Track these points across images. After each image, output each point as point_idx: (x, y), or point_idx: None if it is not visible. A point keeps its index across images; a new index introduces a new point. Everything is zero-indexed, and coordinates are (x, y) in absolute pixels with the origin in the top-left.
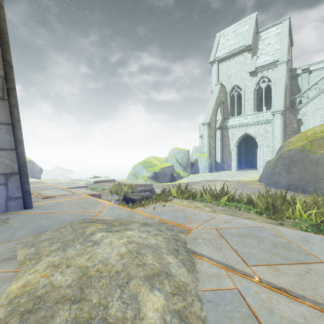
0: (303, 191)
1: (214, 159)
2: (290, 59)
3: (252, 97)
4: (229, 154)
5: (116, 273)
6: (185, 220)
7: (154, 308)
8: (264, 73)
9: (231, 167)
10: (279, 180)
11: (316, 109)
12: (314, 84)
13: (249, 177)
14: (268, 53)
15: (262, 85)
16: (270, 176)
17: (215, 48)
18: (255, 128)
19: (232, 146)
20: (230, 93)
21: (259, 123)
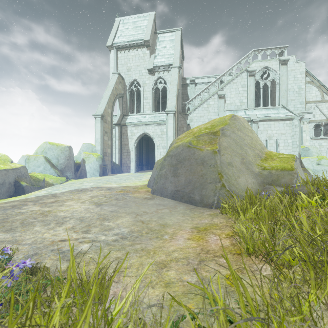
0: (189, 200)
1: (111, 159)
2: (182, 71)
3: (150, 96)
4: (128, 155)
5: None
6: None
7: None
8: (160, 73)
9: (130, 169)
10: (165, 186)
11: (200, 117)
12: (198, 94)
13: (142, 181)
14: (164, 55)
15: (159, 85)
16: (157, 180)
17: (114, 33)
18: (153, 128)
19: (131, 146)
20: (130, 87)
21: (157, 123)
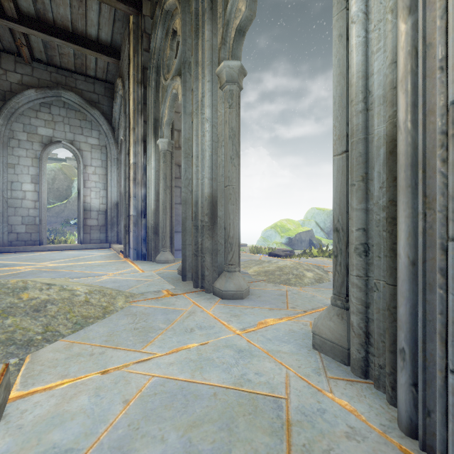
0: None
1: None
2: None
3: None
4: None
5: (292, 267)
6: (324, 264)
7: (310, 275)
8: None
9: None
10: None
11: None
12: None
13: None
14: None
15: None
16: None
17: None
18: None
19: None
20: None
21: None
